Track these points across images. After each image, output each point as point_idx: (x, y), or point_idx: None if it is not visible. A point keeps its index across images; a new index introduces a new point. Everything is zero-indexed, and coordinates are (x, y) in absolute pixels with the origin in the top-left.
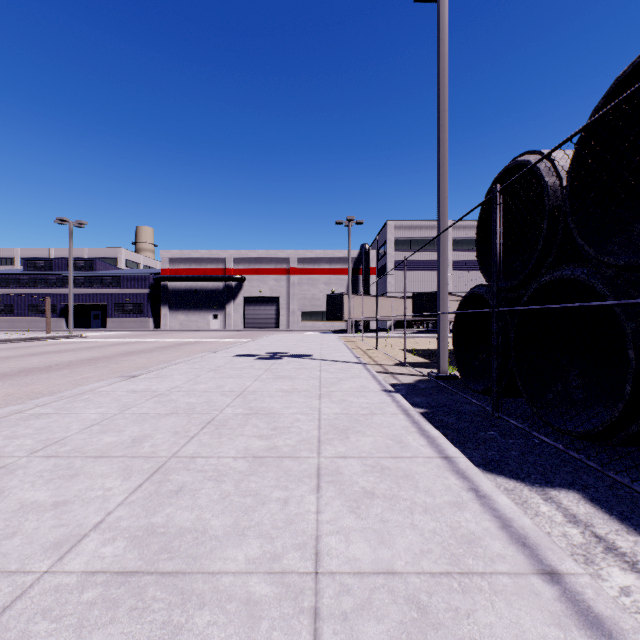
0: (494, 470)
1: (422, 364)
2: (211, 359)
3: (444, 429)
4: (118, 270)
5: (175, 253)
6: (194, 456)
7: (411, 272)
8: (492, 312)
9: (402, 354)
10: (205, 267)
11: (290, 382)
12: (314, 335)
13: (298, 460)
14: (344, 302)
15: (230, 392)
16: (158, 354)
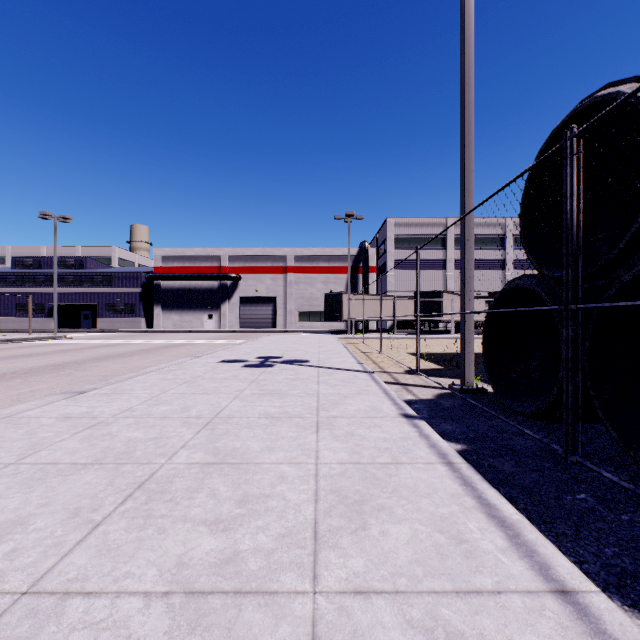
0: None
1: (436, 372)
2: (191, 366)
3: (505, 486)
4: (110, 269)
5: (168, 251)
6: (70, 591)
7: (412, 271)
8: (564, 310)
9: (410, 359)
10: (199, 265)
11: (279, 401)
12: (312, 336)
13: (273, 605)
14: (343, 301)
15: (196, 419)
16: (137, 358)
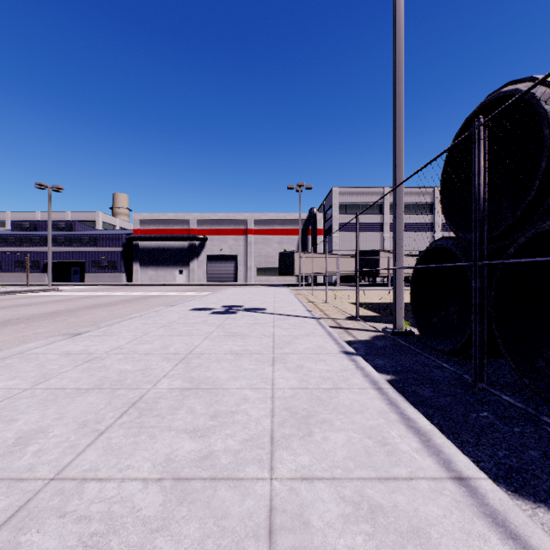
0: (523, 491)
1: (373, 318)
2: (167, 313)
3: (423, 407)
4: (95, 231)
5: (145, 216)
6: (86, 477)
7: (354, 233)
8: (473, 266)
9: (351, 307)
10: (172, 228)
11: (241, 341)
12: (268, 288)
13: (240, 487)
14: (295, 259)
15: (174, 355)
16: (121, 307)
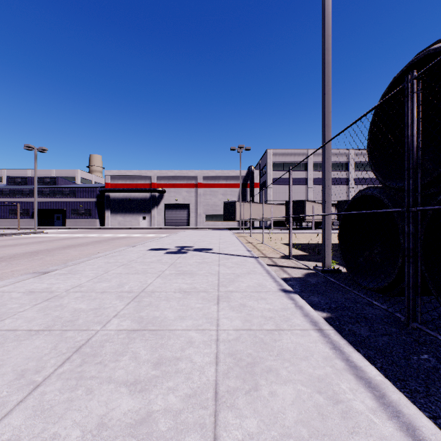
0: None
1: (303, 257)
2: (128, 253)
3: (363, 348)
4: (74, 185)
5: (115, 172)
6: None
7: (284, 186)
8: (406, 211)
9: (284, 247)
10: (136, 182)
11: (190, 279)
12: (214, 231)
13: None
14: (236, 207)
15: (127, 293)
16: (91, 247)
